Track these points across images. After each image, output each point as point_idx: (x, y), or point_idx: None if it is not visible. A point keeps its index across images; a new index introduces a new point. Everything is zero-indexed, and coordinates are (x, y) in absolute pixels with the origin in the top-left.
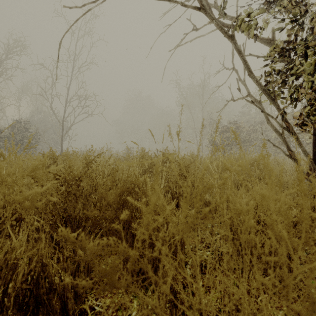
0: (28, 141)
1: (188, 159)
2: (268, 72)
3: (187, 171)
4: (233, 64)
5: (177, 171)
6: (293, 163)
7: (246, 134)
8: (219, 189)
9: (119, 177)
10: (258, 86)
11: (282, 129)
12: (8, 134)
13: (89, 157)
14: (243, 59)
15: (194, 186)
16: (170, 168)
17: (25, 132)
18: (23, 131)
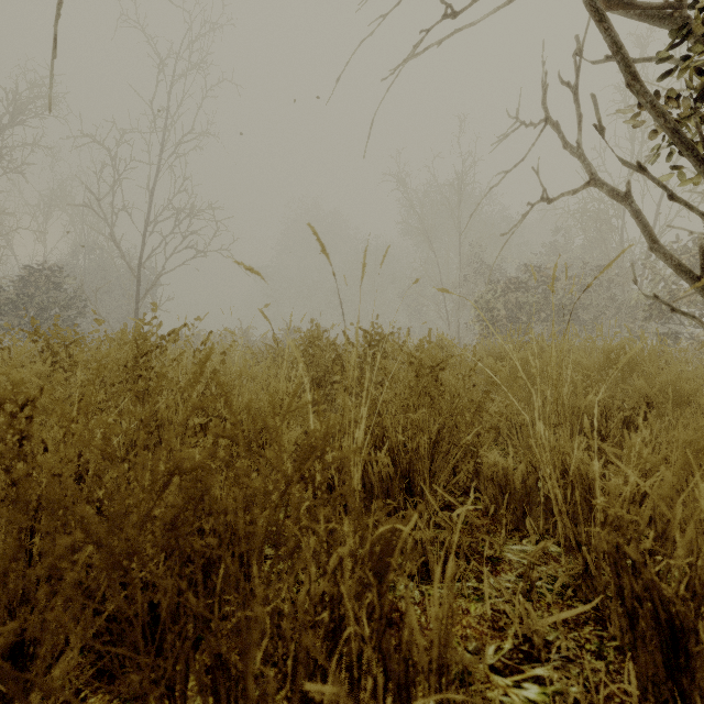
0: (60, 313)
1: (436, 347)
2: (674, 92)
3: (437, 380)
4: (547, 109)
5: (408, 381)
6: (695, 362)
7: (561, 294)
8: (553, 443)
9: (233, 397)
10: (657, 119)
11: (701, 262)
12: (15, 297)
13: (145, 340)
14: (611, 39)
15: (458, 427)
16: (387, 371)
17: (54, 291)
18: (50, 290)
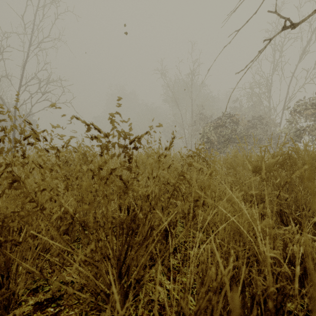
0: None
1: None
2: None
3: None
4: None
5: None
6: None
7: (242, 130)
8: None
9: None
10: None
11: None
12: None
13: None
14: None
15: None
16: None
17: None
18: None
